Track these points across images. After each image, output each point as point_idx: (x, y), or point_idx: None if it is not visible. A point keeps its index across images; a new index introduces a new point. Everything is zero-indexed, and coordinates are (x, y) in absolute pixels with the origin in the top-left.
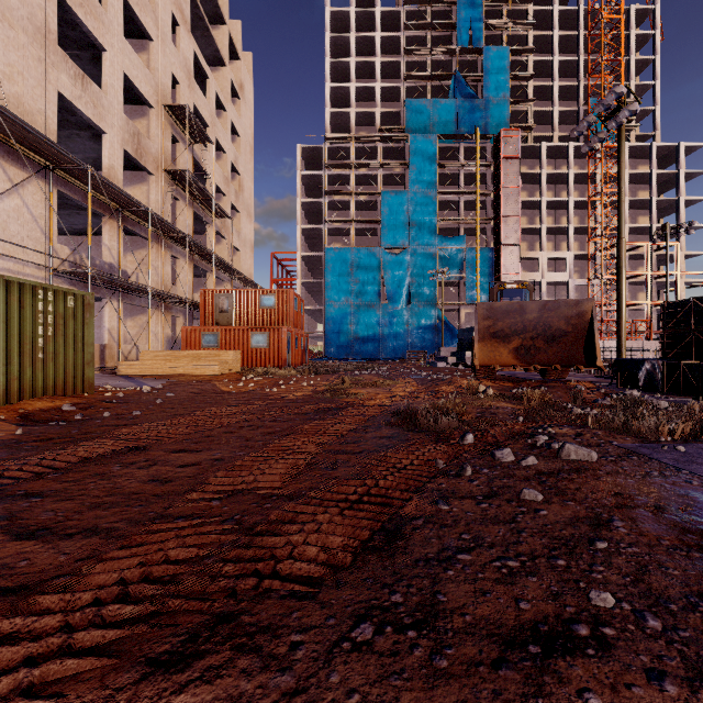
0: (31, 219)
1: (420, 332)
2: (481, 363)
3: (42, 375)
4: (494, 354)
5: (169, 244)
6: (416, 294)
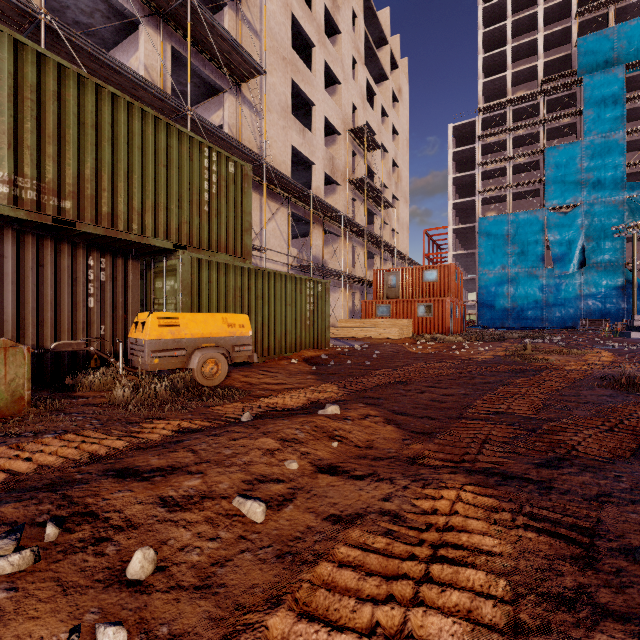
0: (279, 234)
1: (598, 297)
2: None
3: (308, 335)
4: None
5: (350, 236)
6: (593, 255)
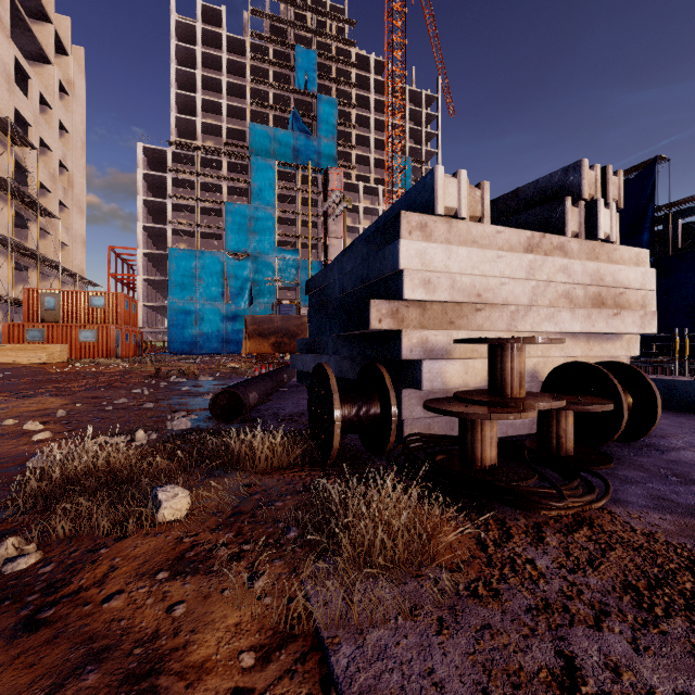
0: None
1: None
2: (252, 352)
3: None
4: (261, 346)
5: None
6: (258, 297)
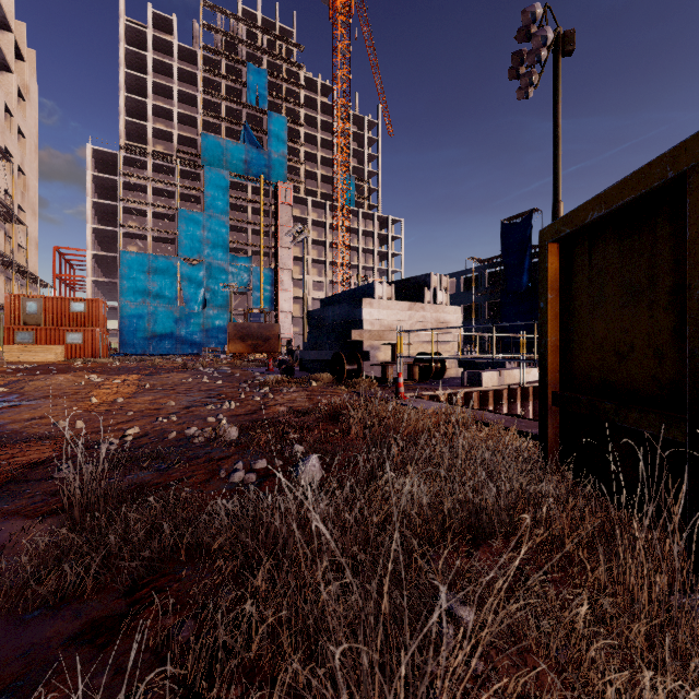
0: None
1: (214, 332)
2: (233, 352)
3: None
4: (240, 348)
5: None
6: (211, 301)
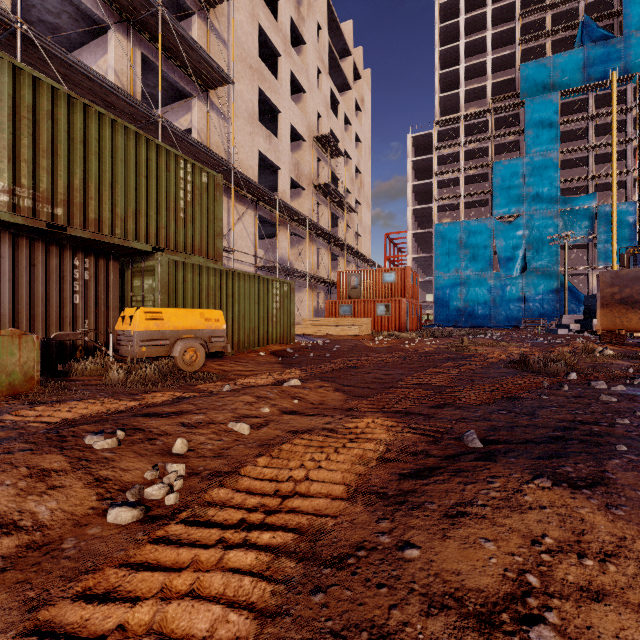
0: (246, 235)
1: (537, 299)
2: (605, 328)
3: (275, 331)
4: (621, 320)
5: (315, 239)
6: (533, 261)
